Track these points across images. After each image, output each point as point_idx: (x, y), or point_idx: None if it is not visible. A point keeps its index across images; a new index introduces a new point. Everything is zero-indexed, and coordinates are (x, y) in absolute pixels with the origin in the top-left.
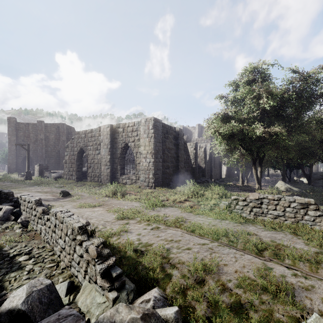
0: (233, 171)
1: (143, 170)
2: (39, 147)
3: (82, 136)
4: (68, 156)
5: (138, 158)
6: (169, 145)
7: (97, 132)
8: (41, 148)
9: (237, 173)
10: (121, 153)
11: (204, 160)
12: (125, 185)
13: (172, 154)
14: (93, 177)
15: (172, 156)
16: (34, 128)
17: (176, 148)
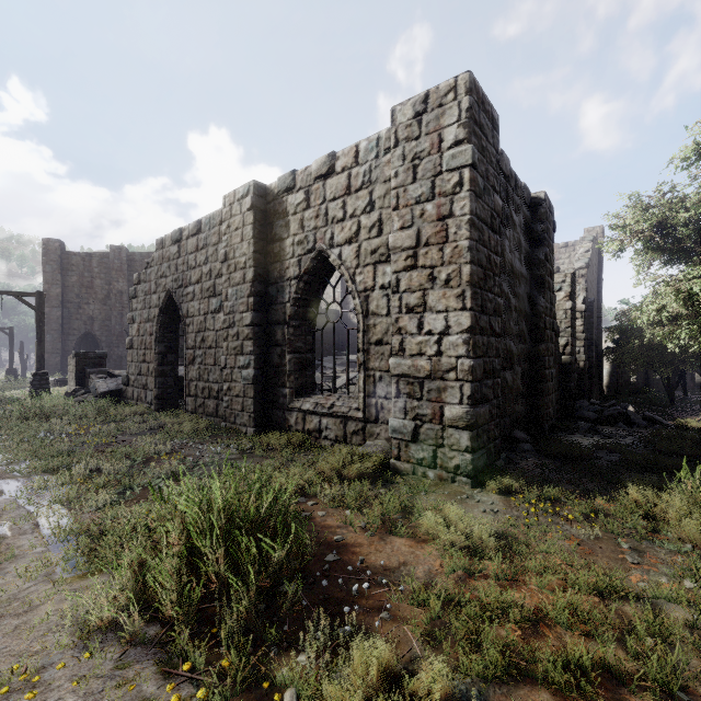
0: (627, 375)
1: (405, 378)
2: (114, 312)
3: (169, 252)
4: (136, 324)
5: (373, 315)
6: (514, 257)
7: (214, 228)
8: (119, 315)
9: (638, 381)
10: (297, 298)
11: (582, 338)
12: (316, 445)
13: (522, 304)
14: (202, 399)
15: (523, 313)
16: (104, 265)
17: (532, 278)
